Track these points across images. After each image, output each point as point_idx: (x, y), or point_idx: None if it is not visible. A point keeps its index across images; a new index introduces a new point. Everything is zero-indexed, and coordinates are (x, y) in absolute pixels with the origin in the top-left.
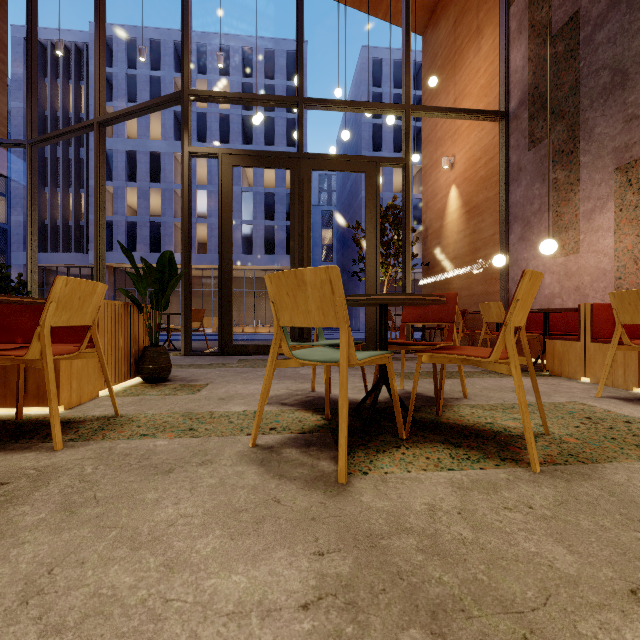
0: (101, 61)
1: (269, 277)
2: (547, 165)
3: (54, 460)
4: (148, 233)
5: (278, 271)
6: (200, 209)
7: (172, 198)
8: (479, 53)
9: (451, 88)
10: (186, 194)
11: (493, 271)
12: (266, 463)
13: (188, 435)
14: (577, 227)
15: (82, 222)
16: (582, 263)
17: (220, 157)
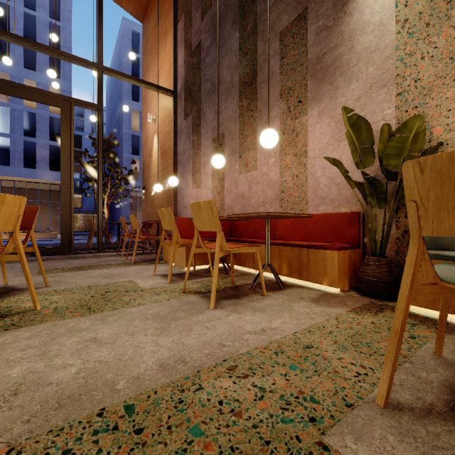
0: None
1: None
2: (191, 131)
3: None
4: None
5: (42, 184)
6: None
7: None
8: (166, 48)
9: (155, 66)
10: None
11: (171, 195)
12: None
13: None
14: (200, 171)
15: None
16: (202, 193)
17: None
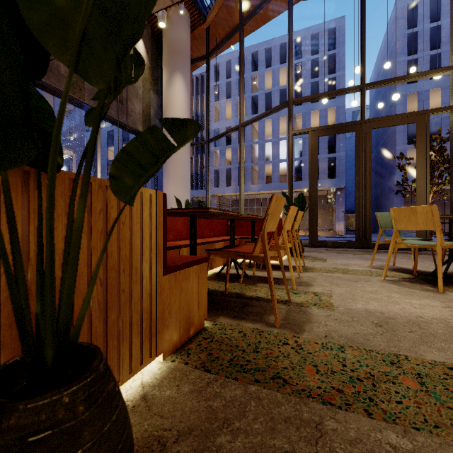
0: (242, 94)
1: (393, 209)
2: None
3: (306, 275)
4: (237, 174)
5: (320, 191)
6: (266, 154)
7: (250, 151)
8: None
9: None
10: (290, 157)
11: None
12: (396, 284)
13: (347, 274)
14: None
15: (204, 172)
16: None
17: (310, 133)
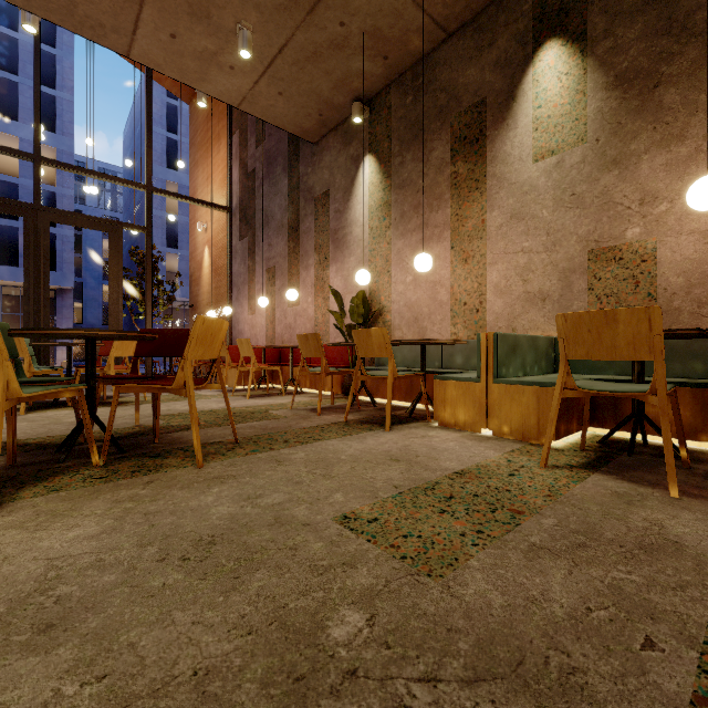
0: None
1: None
2: (246, 255)
3: None
4: None
5: None
6: None
7: None
8: (219, 154)
9: (206, 167)
10: None
11: (226, 319)
12: None
13: None
14: (256, 298)
15: None
16: (257, 320)
17: None
